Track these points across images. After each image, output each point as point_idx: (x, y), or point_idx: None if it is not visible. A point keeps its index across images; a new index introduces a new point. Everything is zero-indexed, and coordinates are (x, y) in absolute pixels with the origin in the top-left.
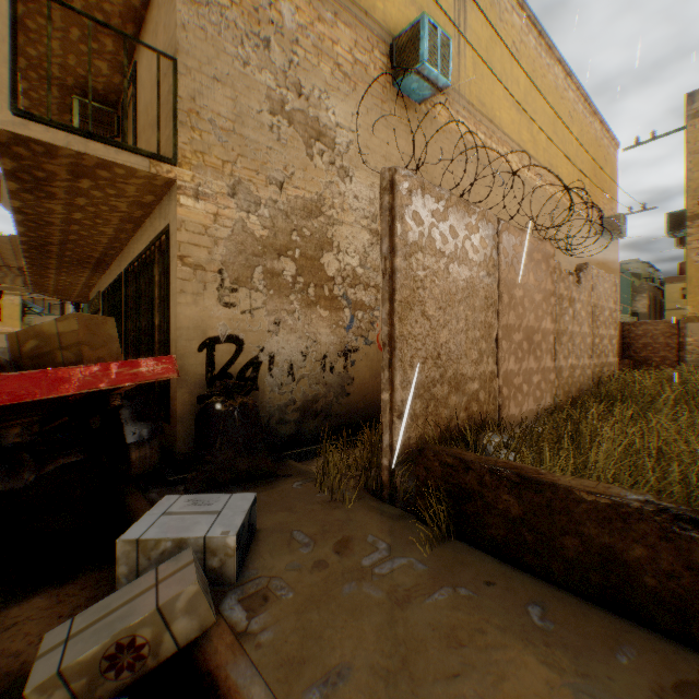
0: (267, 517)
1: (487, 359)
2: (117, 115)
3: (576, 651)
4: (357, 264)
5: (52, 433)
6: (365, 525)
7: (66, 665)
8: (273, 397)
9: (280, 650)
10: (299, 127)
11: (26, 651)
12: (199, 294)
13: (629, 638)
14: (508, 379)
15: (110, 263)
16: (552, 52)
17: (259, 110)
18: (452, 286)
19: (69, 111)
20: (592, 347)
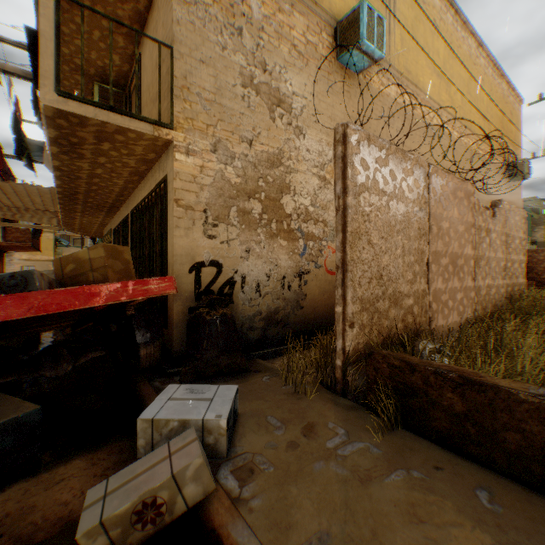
0: (245, 404)
1: (420, 280)
2: (125, 95)
3: (526, 533)
4: (309, 204)
5: (79, 334)
6: (324, 414)
7: (105, 517)
8: (244, 308)
9: (268, 515)
10: (264, 96)
11: (72, 501)
12: (189, 228)
13: None
14: (436, 296)
15: (119, 207)
16: (465, 27)
17: (234, 84)
18: (392, 219)
19: (90, 94)
20: (504, 270)
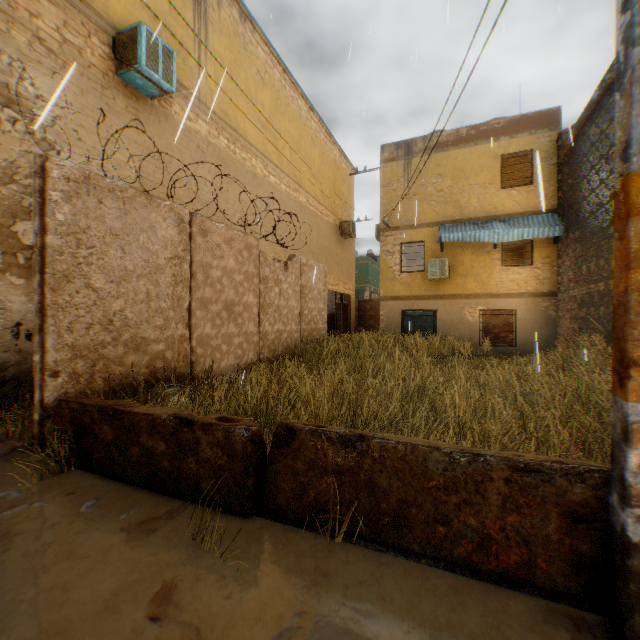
0: None
1: (176, 325)
2: None
3: (92, 520)
4: None
5: None
6: None
7: None
8: None
9: None
10: None
11: None
12: None
13: (144, 503)
14: (204, 341)
15: None
16: (296, 88)
17: None
18: (129, 264)
19: None
20: (302, 317)
